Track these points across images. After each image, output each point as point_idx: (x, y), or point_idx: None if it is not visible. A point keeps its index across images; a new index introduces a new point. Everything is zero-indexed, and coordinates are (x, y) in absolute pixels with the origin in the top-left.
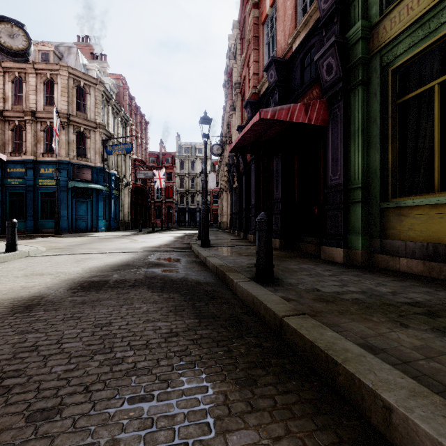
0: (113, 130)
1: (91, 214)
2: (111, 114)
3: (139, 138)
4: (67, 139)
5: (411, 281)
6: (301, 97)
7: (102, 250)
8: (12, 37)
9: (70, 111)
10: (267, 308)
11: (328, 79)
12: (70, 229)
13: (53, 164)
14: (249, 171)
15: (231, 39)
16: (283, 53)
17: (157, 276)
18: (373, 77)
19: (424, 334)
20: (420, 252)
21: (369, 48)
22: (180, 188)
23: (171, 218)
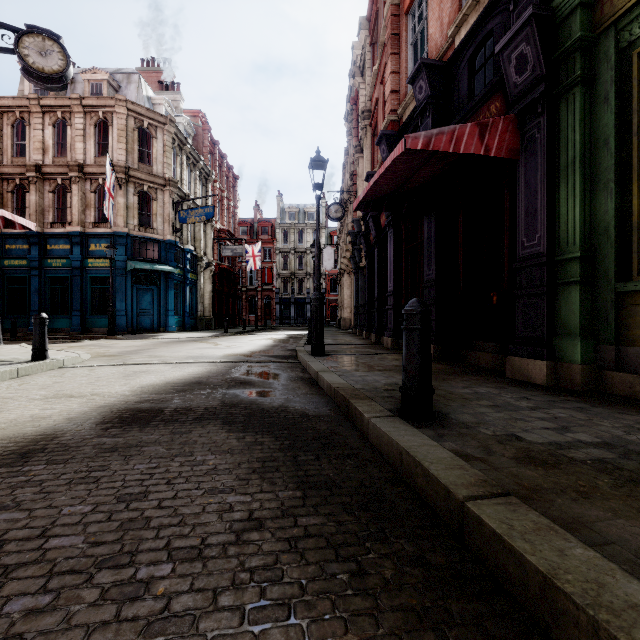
0: (188, 189)
1: (158, 307)
2: (186, 166)
3: (225, 199)
4: (125, 202)
5: None
6: (470, 118)
7: (167, 359)
8: (43, 54)
9: (130, 163)
10: (431, 476)
11: (519, 80)
12: (130, 328)
13: (107, 238)
14: (385, 241)
15: (356, 48)
16: (439, 53)
17: (241, 402)
18: (603, 69)
19: None
20: None
21: (595, 21)
22: (283, 270)
23: (270, 313)
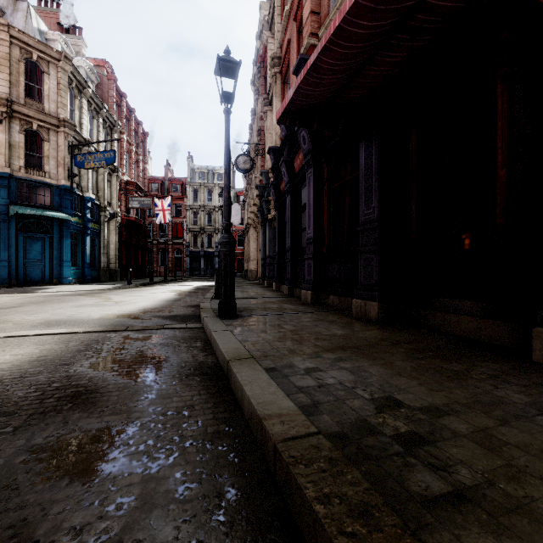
0: (90, 136)
1: (51, 257)
2: (87, 111)
3: (134, 153)
4: (7, 138)
5: None
6: None
7: (4, 328)
8: None
9: (14, 97)
10: None
11: None
12: (14, 281)
13: None
14: (298, 188)
15: (263, 8)
16: None
17: None
18: None
19: None
20: None
21: None
22: (193, 225)
23: (181, 265)
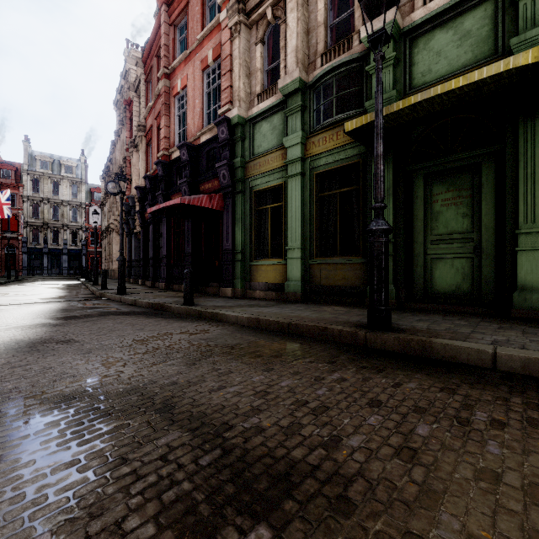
0: None
1: None
2: None
3: None
4: None
5: (257, 300)
6: (207, 181)
7: None
8: None
9: None
10: (195, 310)
11: (224, 182)
12: None
13: None
14: (158, 222)
15: (128, 62)
16: (193, 138)
17: (109, 311)
18: (247, 191)
19: (245, 308)
20: (264, 287)
21: (245, 173)
22: (33, 219)
23: (15, 263)
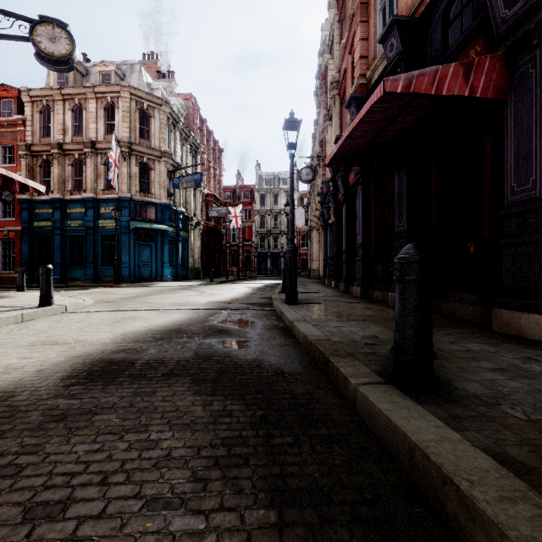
0: (181, 160)
1: (156, 260)
2: (179, 141)
3: (212, 169)
4: (128, 171)
5: None
6: None
7: (156, 305)
8: (53, 41)
9: (132, 139)
10: (481, 514)
11: (509, 14)
12: (132, 278)
13: (114, 202)
14: (353, 198)
15: (324, 29)
16: (410, 10)
17: (215, 354)
18: None
19: None
20: None
21: None
22: (261, 228)
23: (250, 265)
